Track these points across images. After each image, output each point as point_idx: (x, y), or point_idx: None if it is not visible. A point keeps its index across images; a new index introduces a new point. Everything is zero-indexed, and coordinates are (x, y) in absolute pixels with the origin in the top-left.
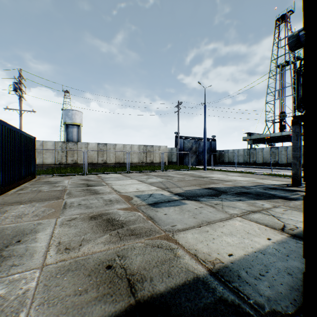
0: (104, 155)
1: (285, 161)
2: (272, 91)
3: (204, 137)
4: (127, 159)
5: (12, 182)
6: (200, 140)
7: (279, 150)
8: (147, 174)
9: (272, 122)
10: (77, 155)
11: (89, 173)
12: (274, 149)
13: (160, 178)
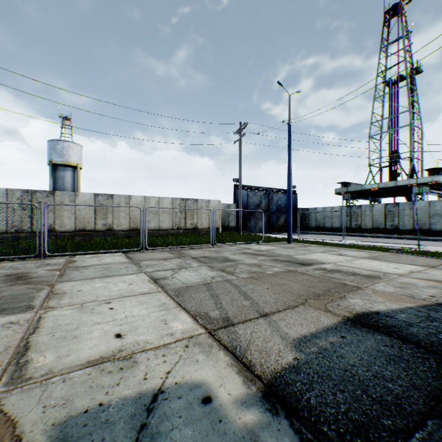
0: (109, 215)
1: (410, 225)
2: (379, 120)
3: (289, 183)
4: (141, 223)
5: None
6: (273, 193)
7: (400, 208)
8: (182, 253)
9: (379, 166)
10: (53, 215)
11: (57, 252)
12: (391, 207)
13: (207, 268)
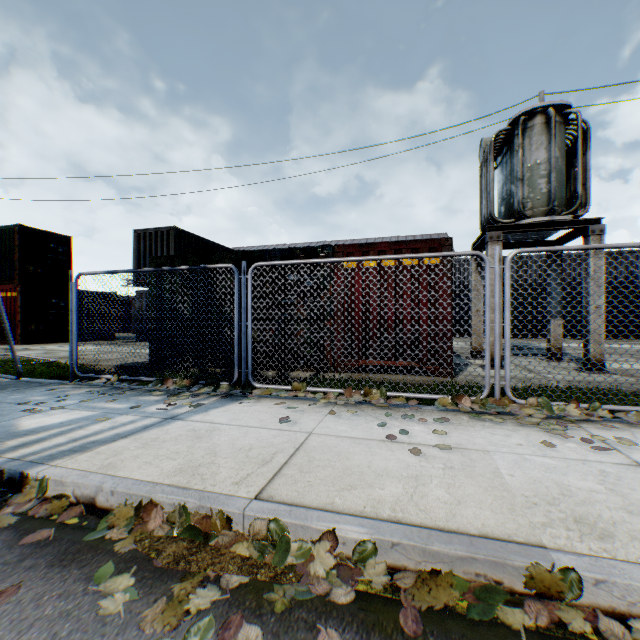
0: None
1: None
2: None
3: None
4: None
5: (573, 334)
6: None
7: None
8: None
9: None
10: None
11: None
12: None
13: None
